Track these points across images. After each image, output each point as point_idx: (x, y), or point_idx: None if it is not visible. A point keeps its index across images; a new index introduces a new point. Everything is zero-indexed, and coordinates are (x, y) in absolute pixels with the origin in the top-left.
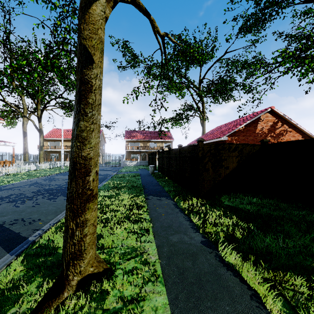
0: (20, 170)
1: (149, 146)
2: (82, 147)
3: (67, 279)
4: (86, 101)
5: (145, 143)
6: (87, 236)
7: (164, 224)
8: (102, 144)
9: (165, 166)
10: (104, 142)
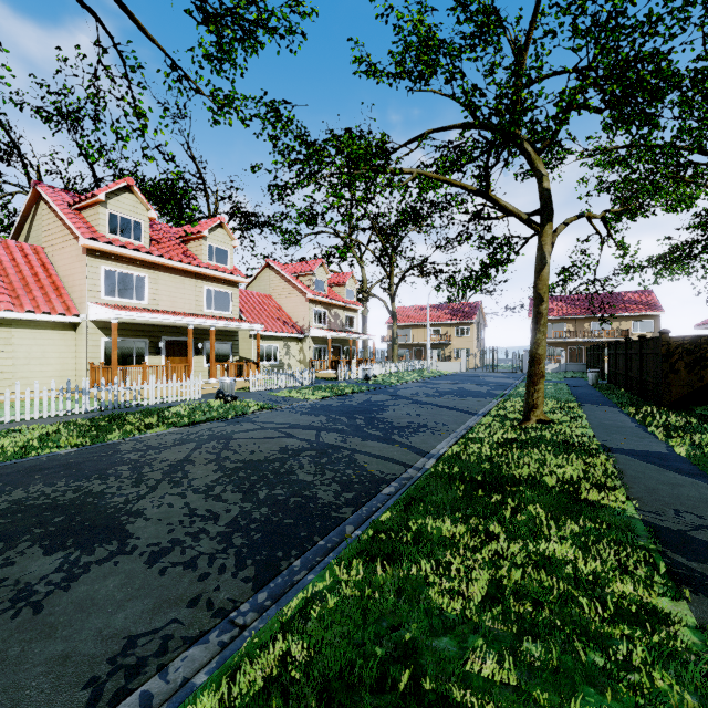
0: (383, 372)
1: (590, 330)
2: (537, 348)
3: (530, 418)
4: (540, 323)
5: (578, 322)
6: (540, 397)
7: (599, 417)
8: (480, 330)
9: (620, 370)
10: (483, 325)
